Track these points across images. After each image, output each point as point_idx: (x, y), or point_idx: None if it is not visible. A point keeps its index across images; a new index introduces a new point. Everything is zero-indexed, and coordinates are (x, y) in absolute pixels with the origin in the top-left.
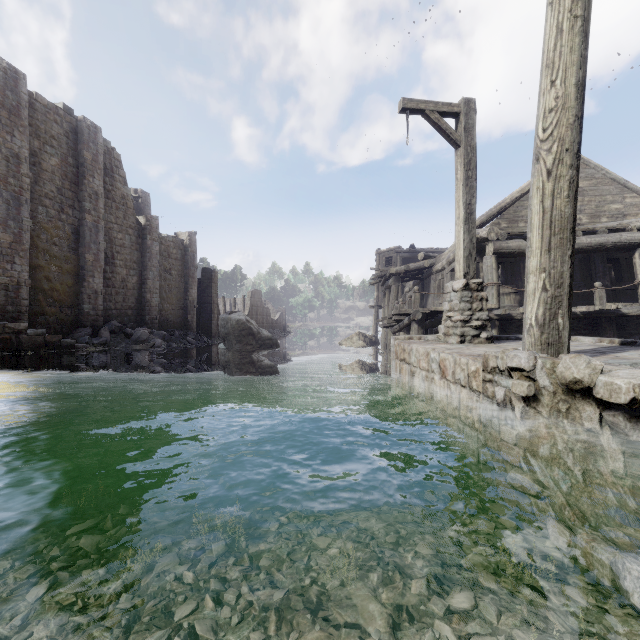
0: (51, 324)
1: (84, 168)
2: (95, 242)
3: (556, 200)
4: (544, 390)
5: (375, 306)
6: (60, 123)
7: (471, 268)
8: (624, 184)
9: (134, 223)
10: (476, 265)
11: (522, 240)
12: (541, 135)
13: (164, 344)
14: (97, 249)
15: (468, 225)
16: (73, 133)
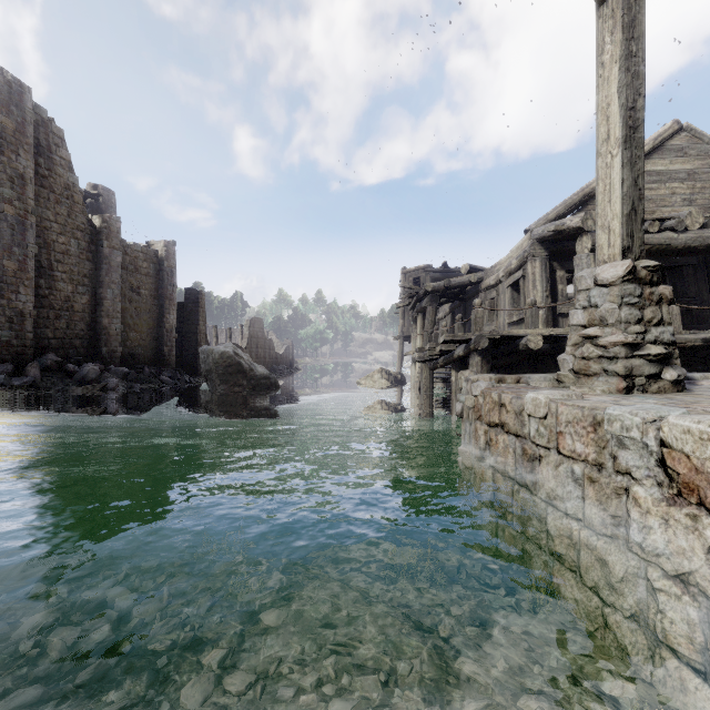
0: None
1: (1, 140)
2: (20, 244)
3: None
4: None
5: (400, 337)
6: None
7: (635, 238)
8: None
9: (84, 224)
10: (552, 274)
11: None
12: None
13: (123, 385)
14: (24, 254)
15: (630, 151)
16: None
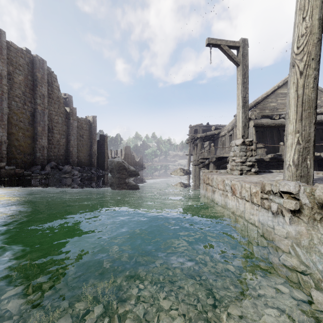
0: (19, 163)
1: (37, 82)
2: (43, 120)
3: (306, 89)
4: (305, 206)
5: (189, 154)
6: (24, 58)
7: (246, 133)
8: (321, 90)
9: (64, 111)
10: None
11: (269, 119)
12: (296, 51)
13: (79, 174)
14: (44, 124)
15: (244, 109)
16: (31, 63)
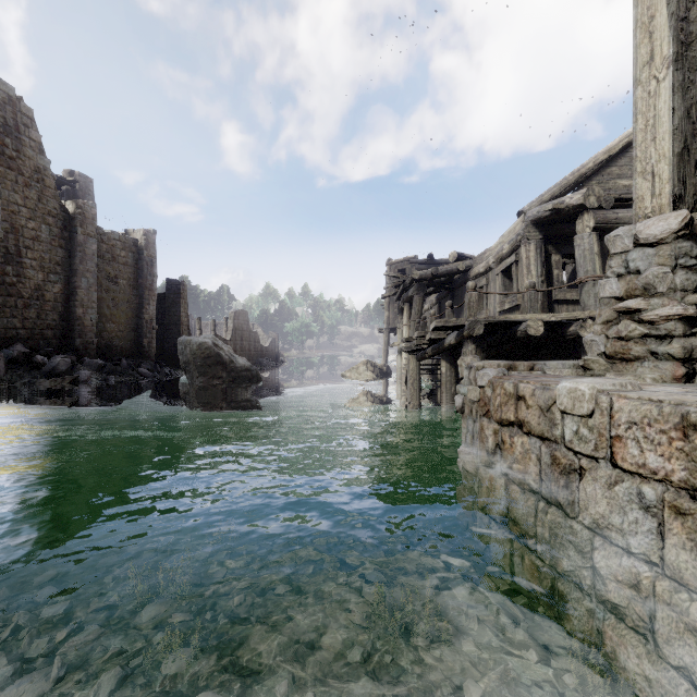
0: None
1: None
2: None
3: None
4: None
5: (386, 329)
6: None
7: (688, 185)
8: None
9: (56, 209)
10: (547, 258)
11: None
12: None
13: (97, 378)
14: None
15: (682, 73)
16: None
